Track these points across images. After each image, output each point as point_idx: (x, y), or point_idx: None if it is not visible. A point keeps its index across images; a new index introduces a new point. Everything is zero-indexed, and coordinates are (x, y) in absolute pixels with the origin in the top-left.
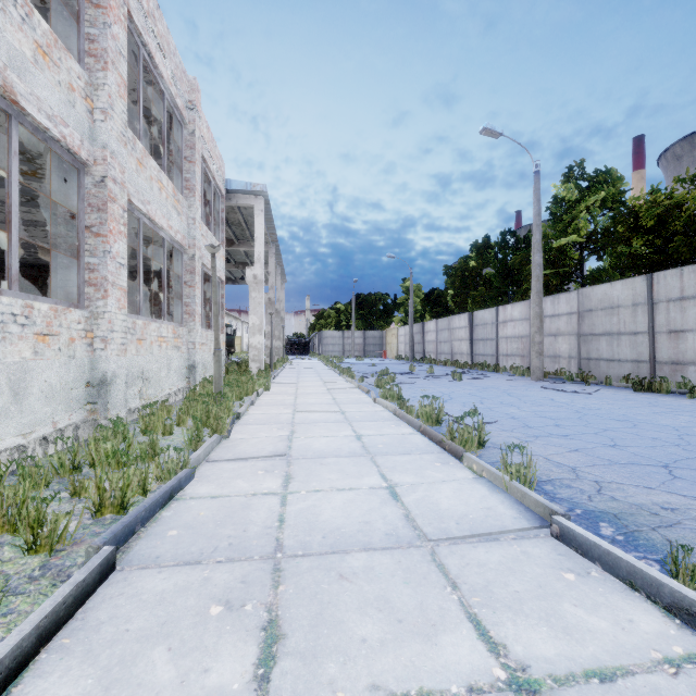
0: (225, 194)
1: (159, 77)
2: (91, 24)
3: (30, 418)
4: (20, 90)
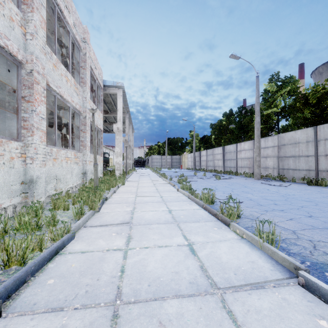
0: (103, 87)
1: (66, 23)
2: None
3: None
4: None
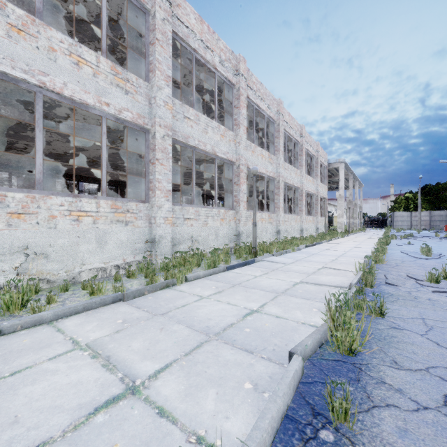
0: (327, 164)
1: (309, 152)
2: (300, 159)
3: (295, 234)
4: (294, 183)
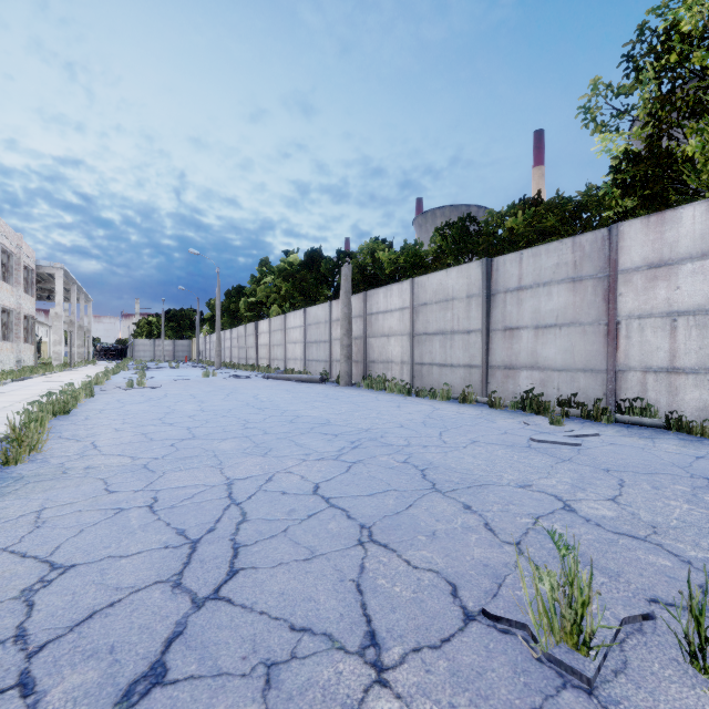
0: (35, 266)
1: (6, 247)
2: None
3: None
4: None
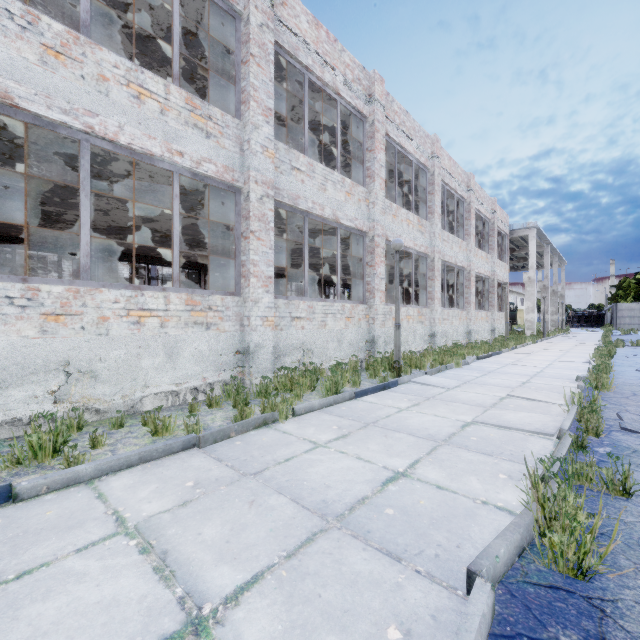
0: (509, 232)
1: (480, 214)
2: (466, 226)
3: (458, 339)
4: (457, 261)
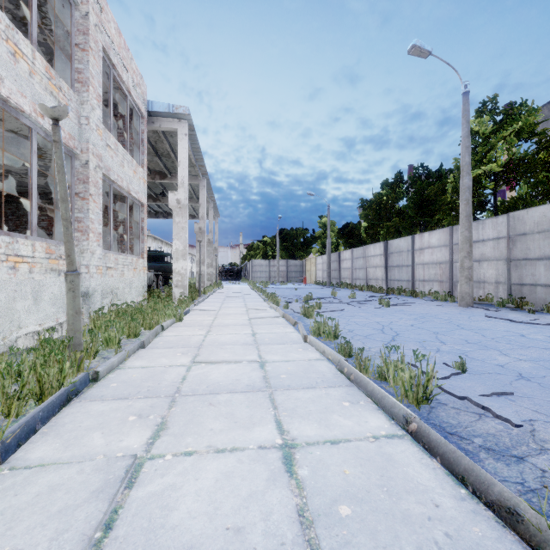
0: (148, 117)
1: None
2: None
3: None
4: None
